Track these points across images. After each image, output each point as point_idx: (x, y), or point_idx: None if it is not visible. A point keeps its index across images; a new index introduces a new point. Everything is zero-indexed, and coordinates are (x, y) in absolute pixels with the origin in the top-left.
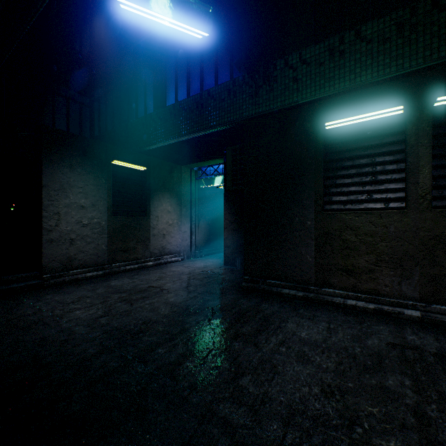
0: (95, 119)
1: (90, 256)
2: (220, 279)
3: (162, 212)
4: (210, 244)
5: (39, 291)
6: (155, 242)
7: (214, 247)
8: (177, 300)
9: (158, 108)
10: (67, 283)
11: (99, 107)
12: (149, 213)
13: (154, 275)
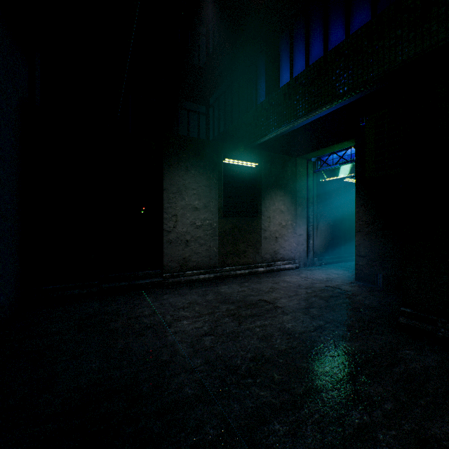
0: (210, 125)
1: (203, 258)
2: (355, 303)
3: (273, 212)
4: (331, 251)
5: (159, 289)
6: (266, 245)
7: (337, 254)
8: (296, 327)
9: (270, 94)
10: (183, 283)
11: (213, 112)
12: (260, 214)
13: (265, 285)
